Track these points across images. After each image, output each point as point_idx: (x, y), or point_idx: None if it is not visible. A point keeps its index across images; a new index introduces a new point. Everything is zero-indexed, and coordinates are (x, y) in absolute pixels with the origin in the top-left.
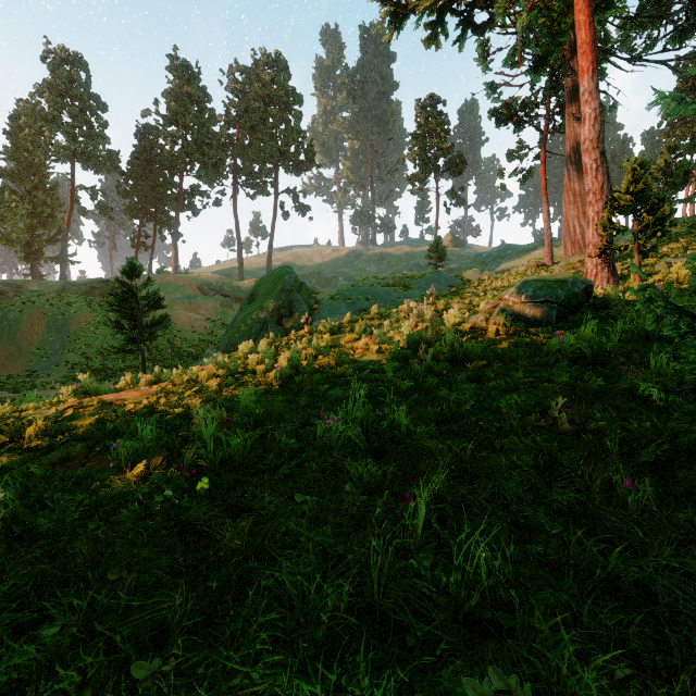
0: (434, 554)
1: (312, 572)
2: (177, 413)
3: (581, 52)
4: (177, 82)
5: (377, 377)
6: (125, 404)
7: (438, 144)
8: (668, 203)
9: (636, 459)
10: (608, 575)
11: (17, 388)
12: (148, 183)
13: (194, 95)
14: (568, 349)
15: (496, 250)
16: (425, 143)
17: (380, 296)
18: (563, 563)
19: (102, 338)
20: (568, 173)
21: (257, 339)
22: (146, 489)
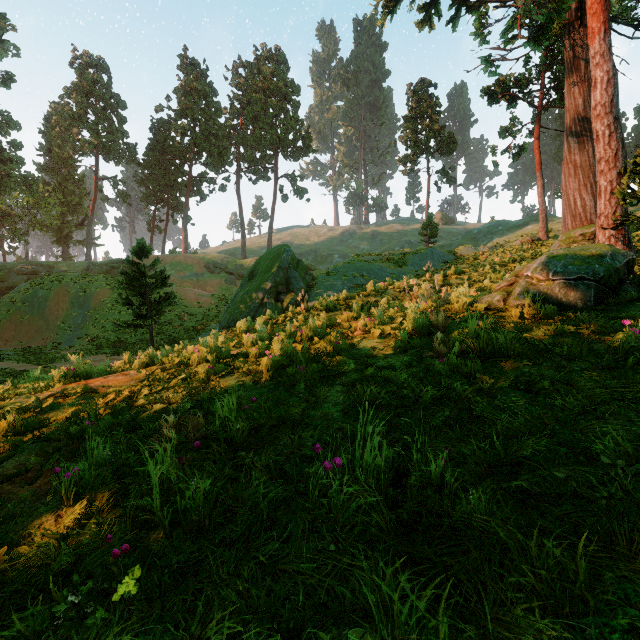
0: None
1: None
2: (154, 410)
3: (591, 13)
4: (187, 79)
5: (387, 376)
6: (108, 392)
7: (429, 125)
8: None
9: None
10: None
11: (40, 360)
12: (161, 172)
13: (201, 90)
14: None
15: (487, 226)
16: (417, 125)
17: (374, 272)
18: None
19: (118, 313)
20: (568, 145)
21: (256, 315)
22: (65, 561)
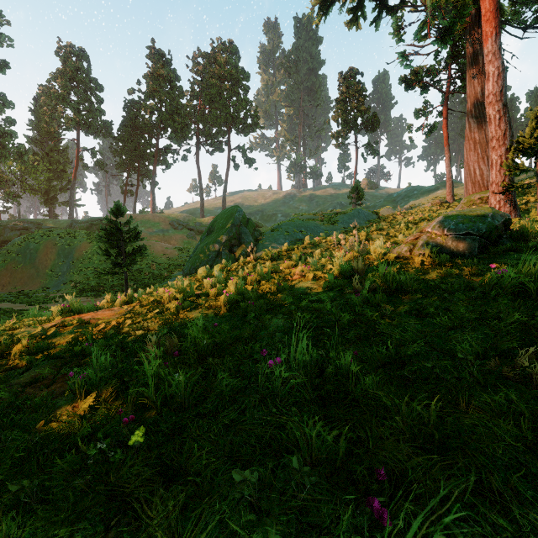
0: None
1: None
2: (138, 335)
3: (485, 20)
4: (154, 66)
5: (316, 307)
6: (98, 323)
7: (357, 107)
8: None
9: None
10: None
11: (33, 302)
12: (133, 144)
13: (167, 76)
14: (508, 283)
15: (404, 191)
16: (346, 106)
17: (311, 229)
18: None
19: (97, 263)
20: (469, 125)
21: (213, 264)
22: (87, 430)
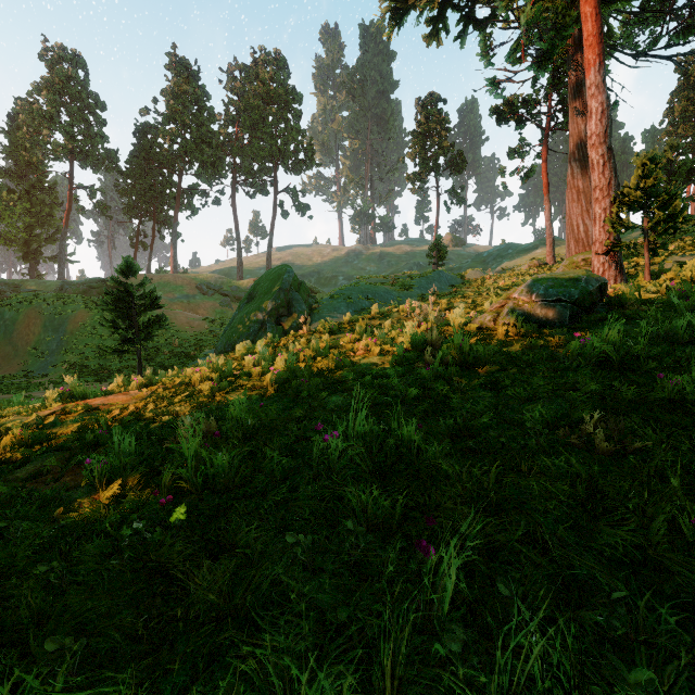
0: (463, 627)
1: (305, 647)
2: (164, 421)
3: (587, 45)
4: (176, 80)
5: (381, 383)
6: (111, 409)
7: (439, 142)
8: (680, 199)
9: (694, 488)
10: (694, 660)
11: (11, 389)
12: (147, 182)
13: (193, 93)
14: (591, 353)
15: (497, 249)
16: (425, 141)
17: (380, 295)
18: (631, 639)
19: (99, 338)
20: (571, 170)
21: (255, 339)
22: (116, 516)
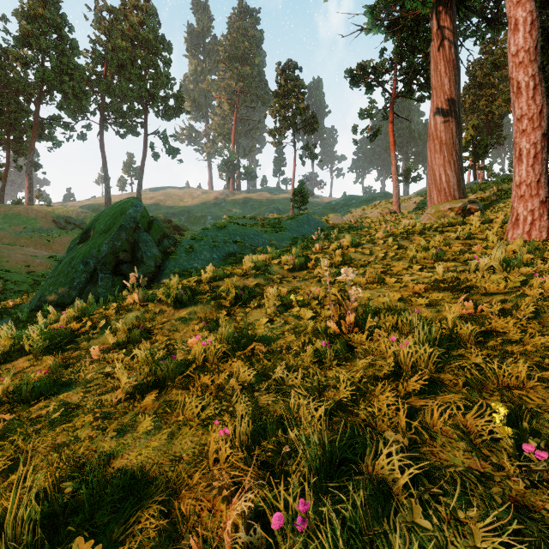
0: None
1: None
2: None
3: None
4: (32, 3)
5: None
6: None
7: (296, 104)
8: None
9: None
10: None
11: None
12: None
13: (51, 20)
14: None
15: (343, 199)
16: (285, 101)
17: (250, 238)
18: None
19: None
20: (435, 122)
21: (80, 295)
22: None
